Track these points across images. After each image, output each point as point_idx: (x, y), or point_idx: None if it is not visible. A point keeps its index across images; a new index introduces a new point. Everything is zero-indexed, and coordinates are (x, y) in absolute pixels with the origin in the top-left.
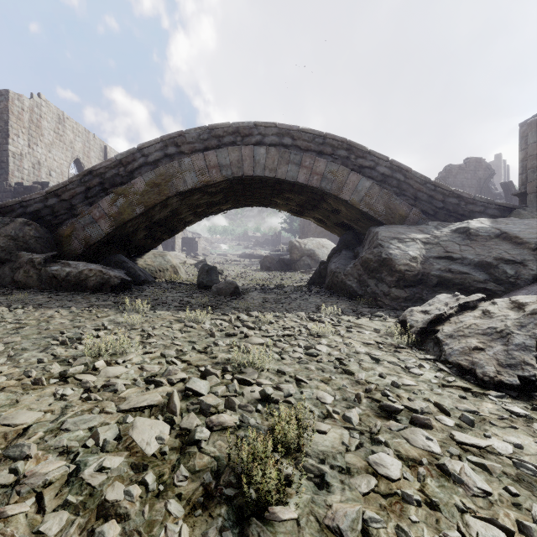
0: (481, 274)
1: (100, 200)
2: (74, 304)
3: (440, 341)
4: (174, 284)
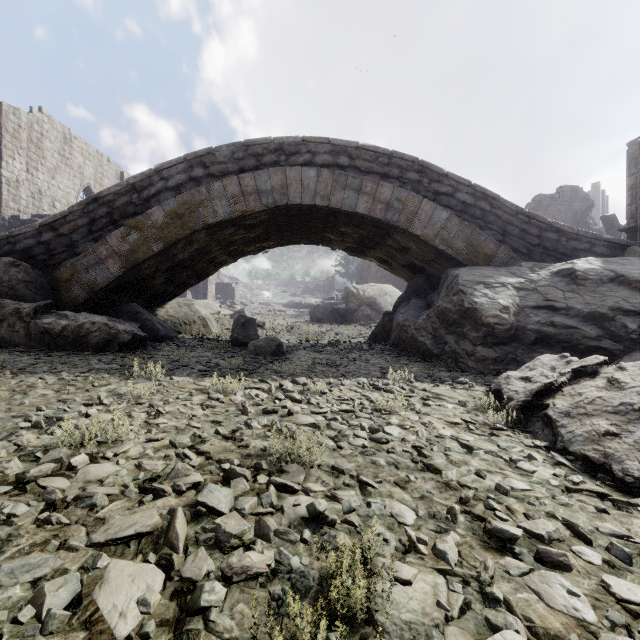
0: (592, 329)
1: (107, 234)
2: (67, 368)
3: (552, 420)
4: (203, 340)
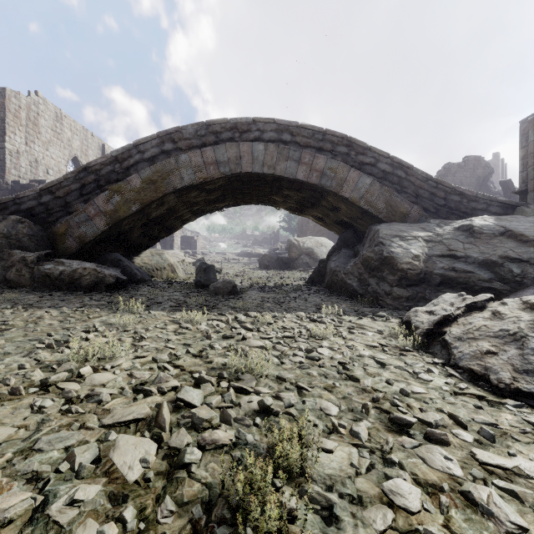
0: (486, 273)
1: (95, 197)
2: (66, 304)
3: (448, 343)
4: (172, 282)
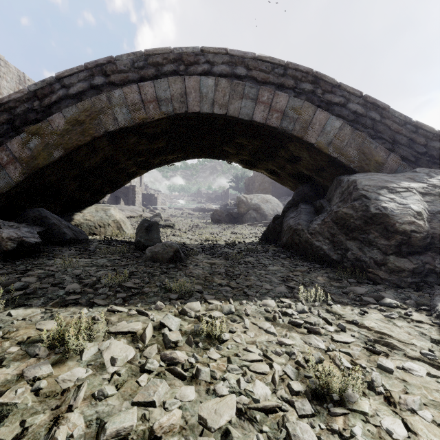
0: None
1: (9, 140)
2: None
3: None
4: (110, 242)
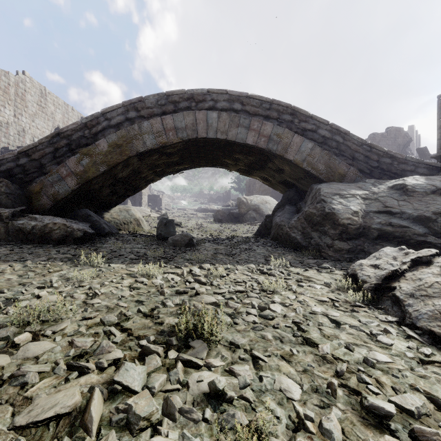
0: (420, 228)
1: (67, 159)
2: (32, 258)
3: (400, 300)
4: (136, 235)
